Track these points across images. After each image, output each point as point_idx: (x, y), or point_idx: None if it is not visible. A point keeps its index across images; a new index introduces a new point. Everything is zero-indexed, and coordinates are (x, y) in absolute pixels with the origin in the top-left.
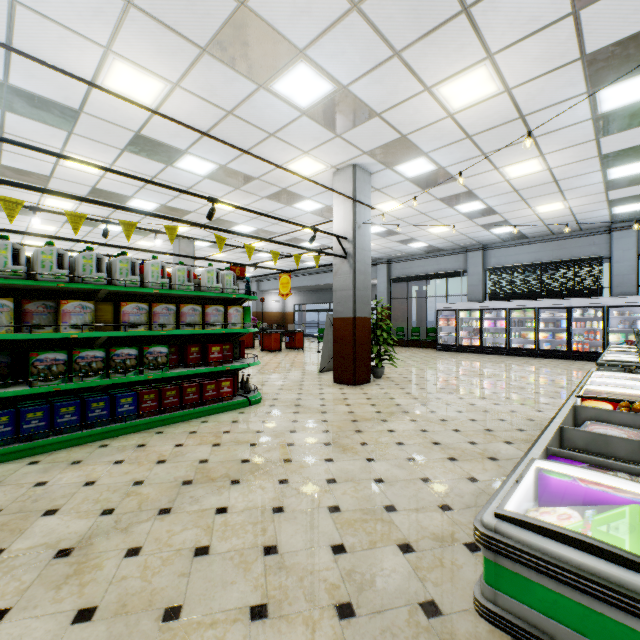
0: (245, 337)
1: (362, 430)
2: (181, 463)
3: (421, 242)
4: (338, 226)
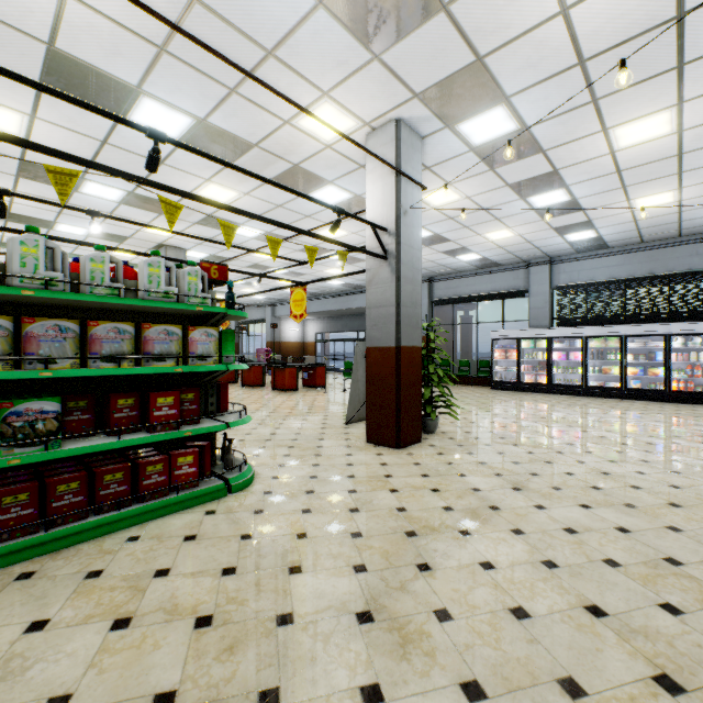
0: (253, 372)
1: (430, 564)
2: None
3: (473, 253)
4: (373, 213)
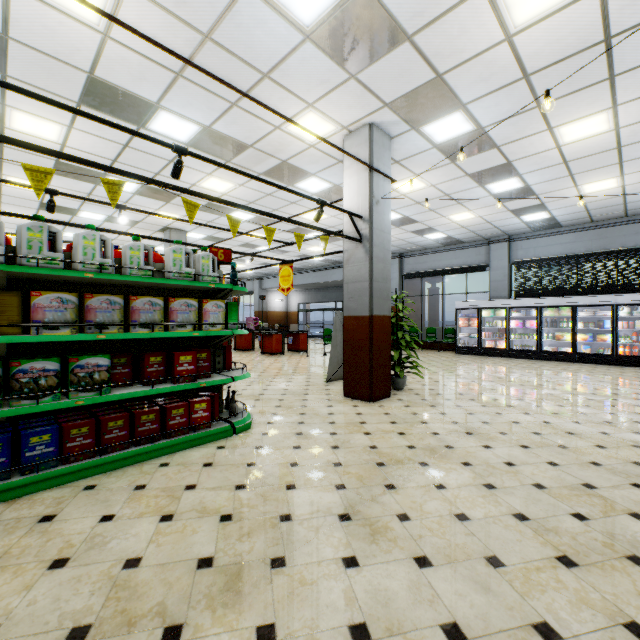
0: (244, 338)
1: (395, 484)
2: (91, 568)
3: (439, 232)
4: (350, 202)
